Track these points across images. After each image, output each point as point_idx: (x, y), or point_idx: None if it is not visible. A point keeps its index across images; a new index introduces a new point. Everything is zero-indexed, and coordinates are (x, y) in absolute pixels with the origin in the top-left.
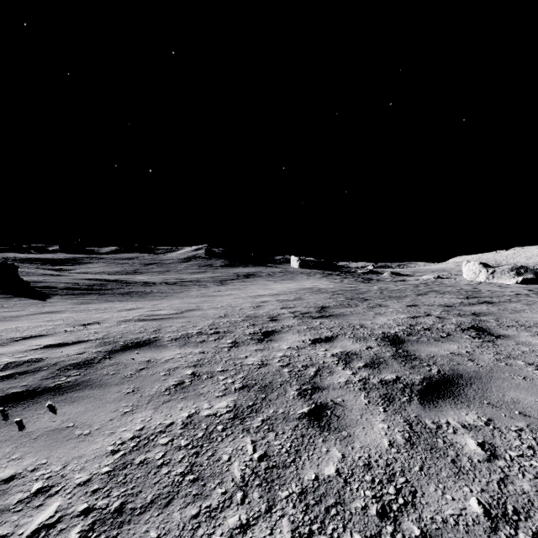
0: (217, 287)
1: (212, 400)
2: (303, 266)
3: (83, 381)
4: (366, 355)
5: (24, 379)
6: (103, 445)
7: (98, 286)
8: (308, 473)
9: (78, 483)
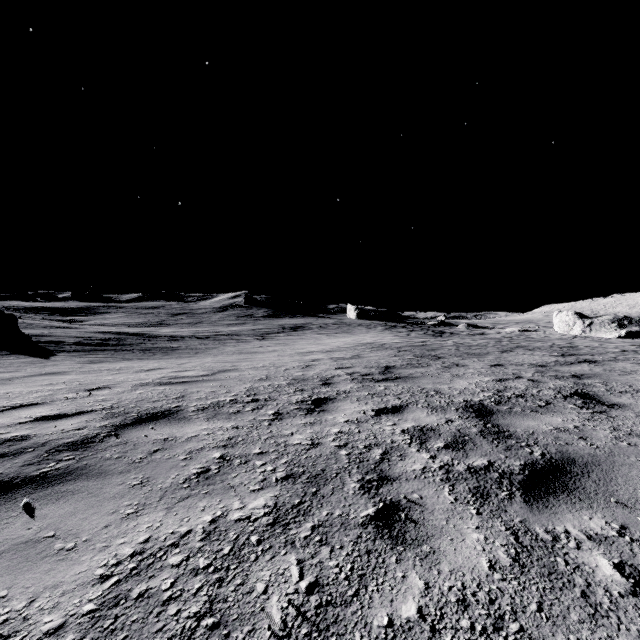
0: (258, 342)
1: (245, 496)
2: (362, 317)
3: (77, 467)
4: (447, 431)
5: (0, 465)
6: (91, 566)
7: (115, 340)
8: (377, 615)
9: (46, 631)
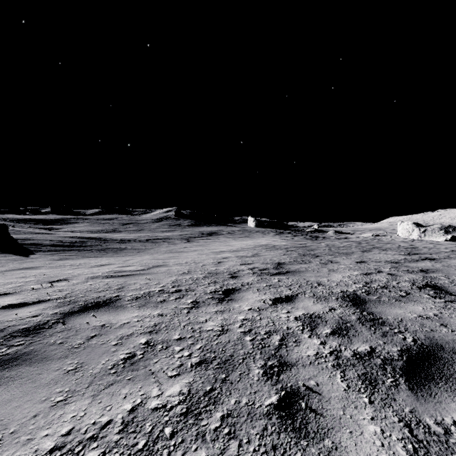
0: (184, 244)
1: (163, 383)
2: (259, 226)
3: (24, 353)
4: (331, 318)
5: None
6: None
7: (79, 243)
8: None
9: None
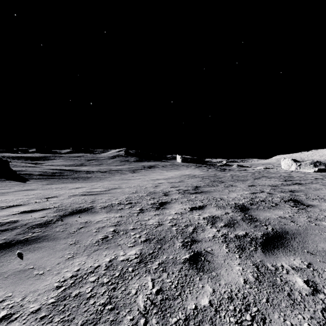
0: (131, 174)
1: (125, 249)
2: (184, 161)
3: (43, 236)
4: (225, 218)
5: (5, 234)
6: (51, 282)
7: (58, 173)
8: (190, 304)
9: (31, 311)
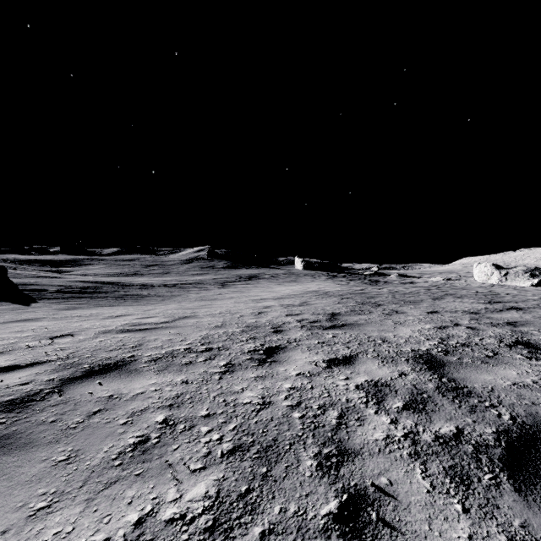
0: (218, 290)
1: (183, 480)
2: (308, 268)
3: (3, 436)
4: (402, 386)
5: None
6: None
7: (92, 289)
8: None
9: None
